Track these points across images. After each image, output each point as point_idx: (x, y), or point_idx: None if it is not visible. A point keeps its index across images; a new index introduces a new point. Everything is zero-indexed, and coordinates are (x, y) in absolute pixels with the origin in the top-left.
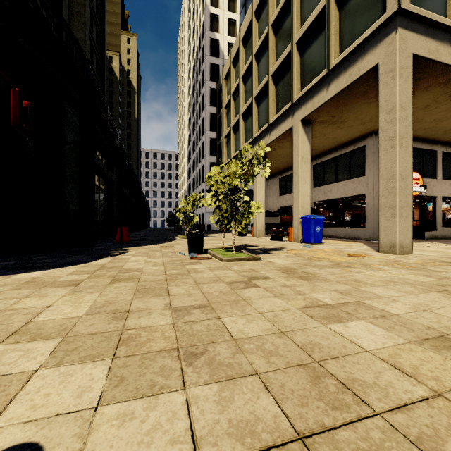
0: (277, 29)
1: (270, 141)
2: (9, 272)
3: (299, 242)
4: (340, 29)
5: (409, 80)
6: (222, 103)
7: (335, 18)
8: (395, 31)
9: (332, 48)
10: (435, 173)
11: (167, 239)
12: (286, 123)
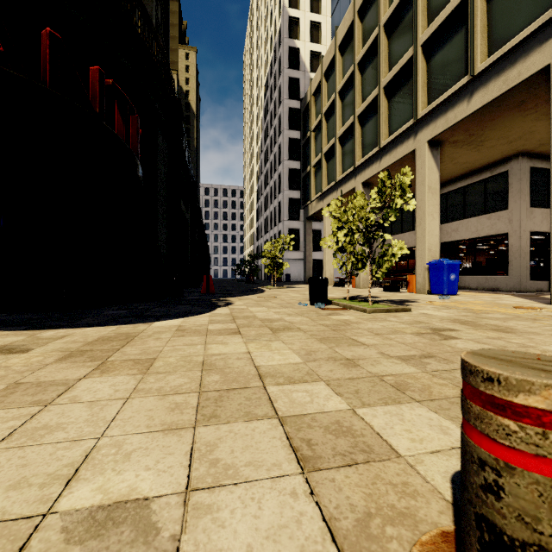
0: (392, 30)
1: (381, 169)
2: (140, 320)
3: (424, 293)
4: (489, 23)
5: None
6: (309, 125)
7: (481, 11)
8: None
9: (477, 49)
10: None
11: (255, 290)
12: (405, 146)
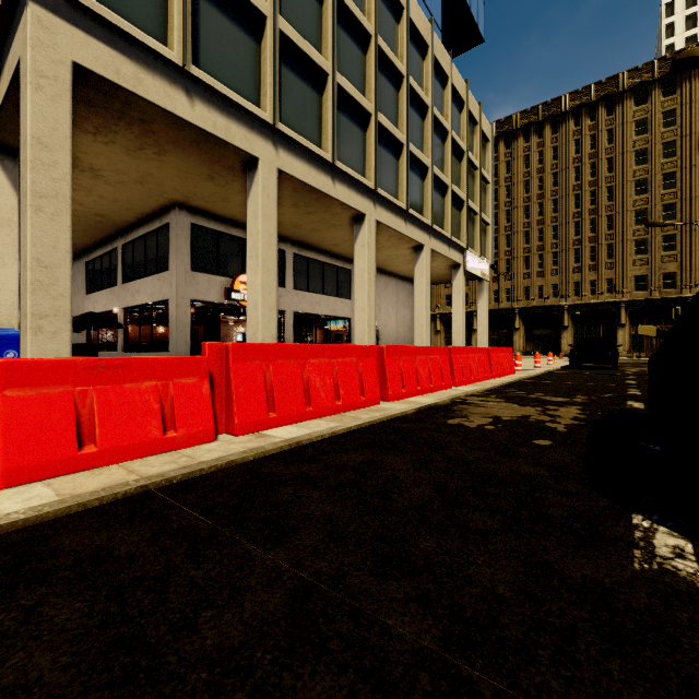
0: None
1: None
2: None
3: None
4: None
5: (64, 103)
6: None
7: None
8: (27, 5)
9: None
10: (284, 279)
11: None
12: None
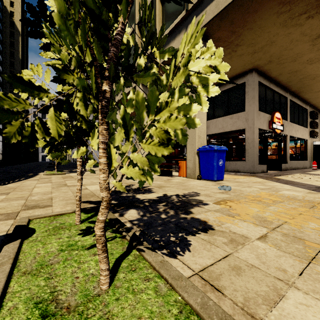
0: None
1: None
2: None
3: (195, 178)
4: None
5: None
6: None
7: None
8: None
9: None
10: (286, 115)
11: (15, 178)
12: (177, 40)
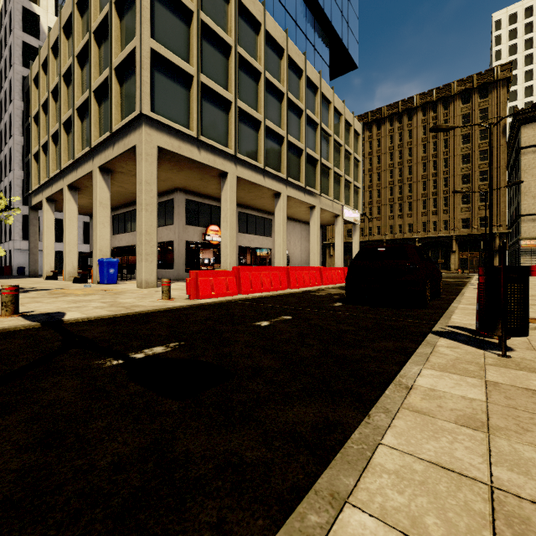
0: (84, 65)
1: (77, 179)
2: None
3: (97, 283)
4: (121, 102)
5: (155, 164)
6: (30, 110)
7: (116, 91)
8: (143, 127)
9: (113, 116)
10: None
11: None
12: (89, 165)
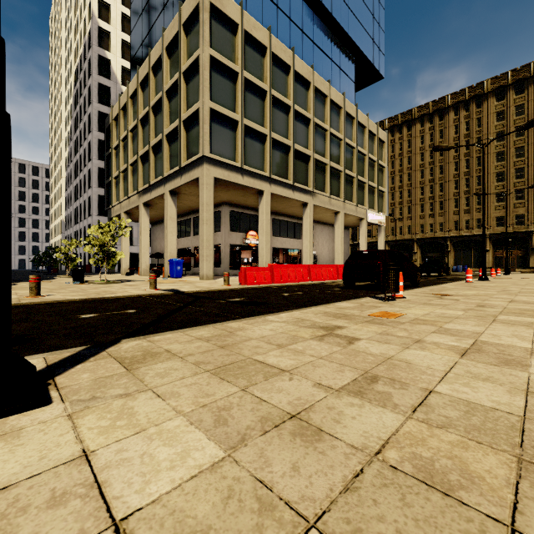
0: (156, 113)
1: (151, 199)
2: None
3: (168, 277)
4: (187, 144)
5: (212, 191)
6: (111, 144)
7: (183, 137)
8: (204, 164)
9: (182, 155)
10: None
11: (47, 278)
12: (161, 189)
